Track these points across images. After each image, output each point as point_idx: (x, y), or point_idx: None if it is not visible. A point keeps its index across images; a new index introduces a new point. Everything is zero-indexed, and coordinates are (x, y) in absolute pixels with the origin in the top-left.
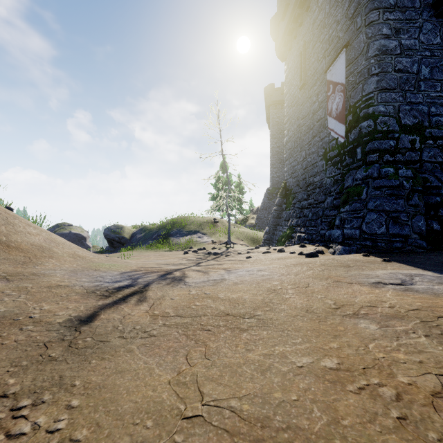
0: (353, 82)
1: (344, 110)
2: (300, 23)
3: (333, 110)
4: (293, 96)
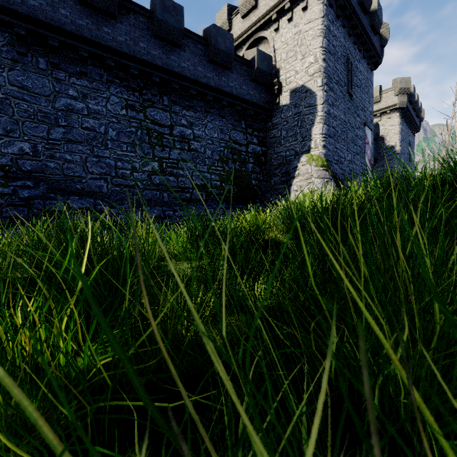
0: (371, 153)
1: (371, 162)
2: (351, 35)
3: (368, 155)
4: (339, 78)
